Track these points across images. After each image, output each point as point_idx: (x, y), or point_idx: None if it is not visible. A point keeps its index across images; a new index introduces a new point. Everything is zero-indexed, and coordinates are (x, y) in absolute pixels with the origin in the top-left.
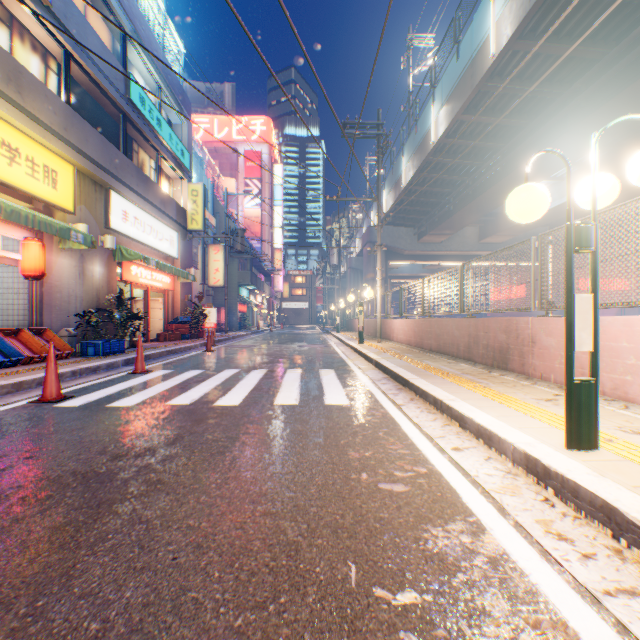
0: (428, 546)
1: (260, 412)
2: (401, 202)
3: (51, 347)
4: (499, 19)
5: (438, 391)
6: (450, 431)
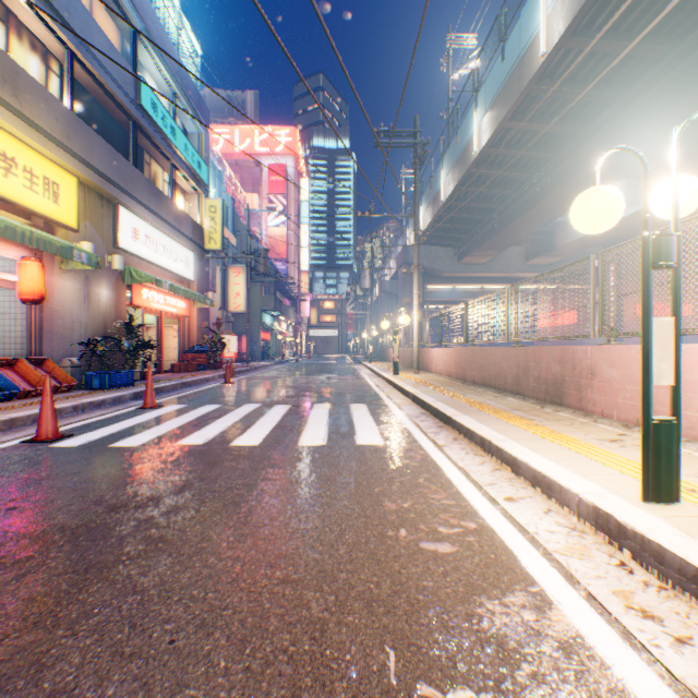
0: (483, 626)
1: (282, 454)
2: (440, 219)
3: (47, 379)
4: (550, 14)
5: (485, 430)
6: (501, 477)
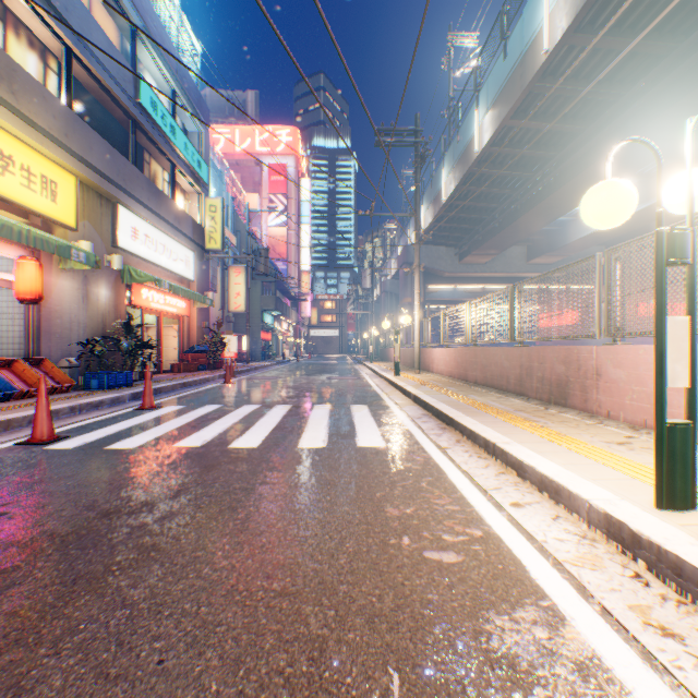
0: (493, 644)
1: (281, 456)
2: (441, 219)
3: (42, 380)
4: (553, 10)
5: (489, 432)
6: (506, 481)
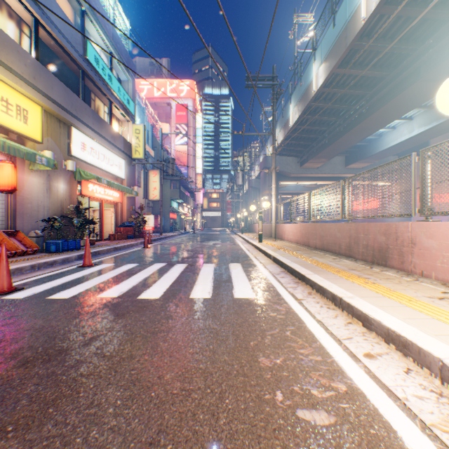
0: None
1: (176, 306)
2: (289, 138)
3: (3, 247)
4: None
5: (334, 287)
6: (355, 331)
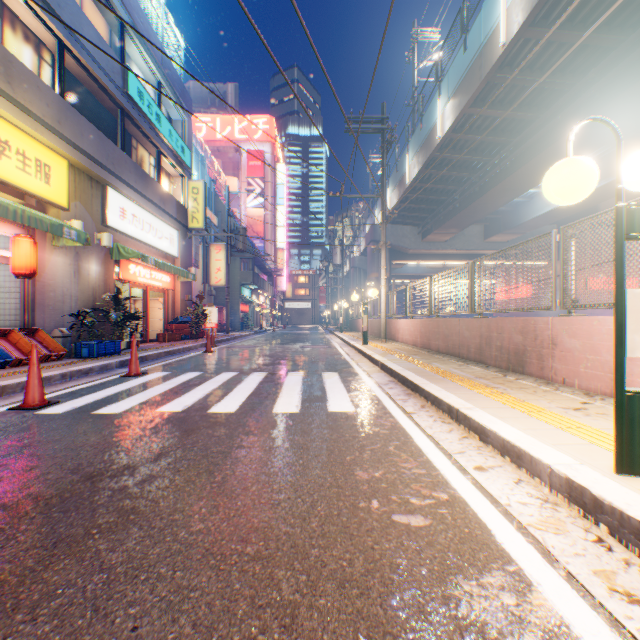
0: (462, 611)
1: (257, 421)
2: (405, 200)
3: (34, 349)
4: (510, 6)
5: (452, 398)
6: (469, 445)
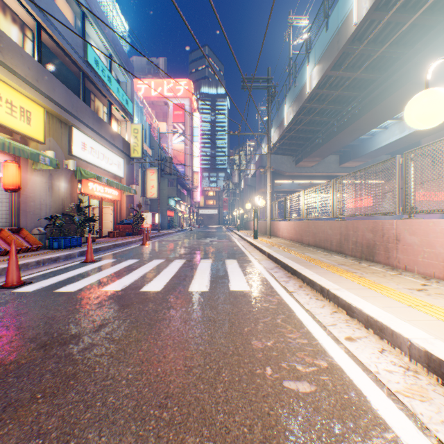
0: None
1: (177, 298)
2: (284, 137)
3: (12, 243)
4: None
5: (323, 280)
6: (339, 319)
